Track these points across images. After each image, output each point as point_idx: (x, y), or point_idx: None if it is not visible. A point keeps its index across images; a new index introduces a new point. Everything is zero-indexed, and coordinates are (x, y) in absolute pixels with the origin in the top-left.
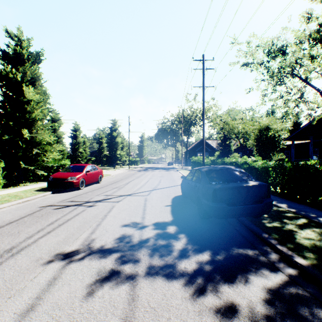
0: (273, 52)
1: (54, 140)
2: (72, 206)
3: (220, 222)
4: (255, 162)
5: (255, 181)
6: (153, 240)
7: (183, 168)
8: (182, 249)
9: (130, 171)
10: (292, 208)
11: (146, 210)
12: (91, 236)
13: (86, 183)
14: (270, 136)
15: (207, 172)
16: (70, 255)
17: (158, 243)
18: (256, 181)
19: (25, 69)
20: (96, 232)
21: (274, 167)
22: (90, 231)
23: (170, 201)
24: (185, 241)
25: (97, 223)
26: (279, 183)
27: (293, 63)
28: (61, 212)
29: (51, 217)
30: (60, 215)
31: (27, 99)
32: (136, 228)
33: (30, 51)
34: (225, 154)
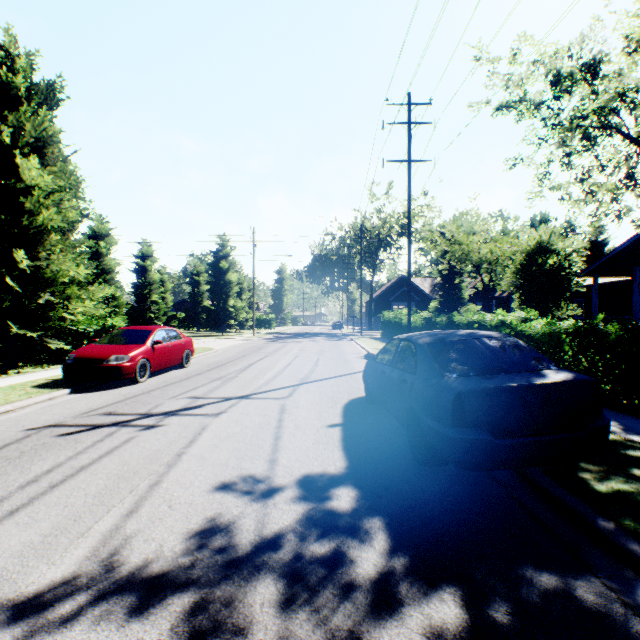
0: (570, 74)
1: (97, 276)
2: (105, 426)
3: (468, 476)
4: (524, 322)
5: (560, 372)
6: (294, 539)
7: (365, 335)
8: (380, 578)
9: (254, 342)
10: (634, 432)
11: (281, 437)
12: (124, 524)
13: (154, 368)
14: (552, 266)
15: (433, 347)
16: (38, 607)
17: (307, 553)
18: (563, 370)
19: (22, 118)
20: (141, 511)
21: (576, 333)
22: (127, 508)
23: (339, 413)
24: (384, 543)
25: (153, 480)
26: (588, 371)
27: (614, 99)
28: (72, 445)
29: (42, 459)
30: (67, 453)
31: (26, 184)
32: (251, 497)
33: (32, 79)
34: (451, 306)
